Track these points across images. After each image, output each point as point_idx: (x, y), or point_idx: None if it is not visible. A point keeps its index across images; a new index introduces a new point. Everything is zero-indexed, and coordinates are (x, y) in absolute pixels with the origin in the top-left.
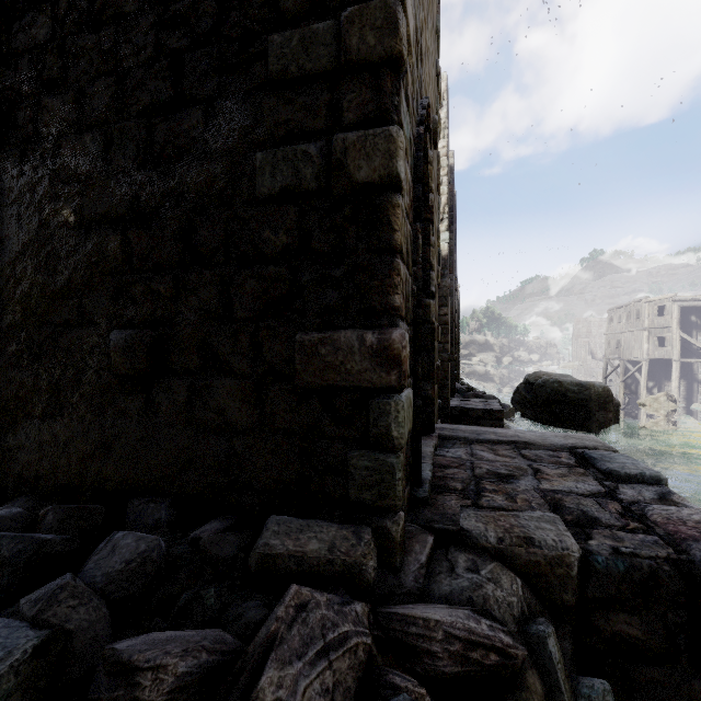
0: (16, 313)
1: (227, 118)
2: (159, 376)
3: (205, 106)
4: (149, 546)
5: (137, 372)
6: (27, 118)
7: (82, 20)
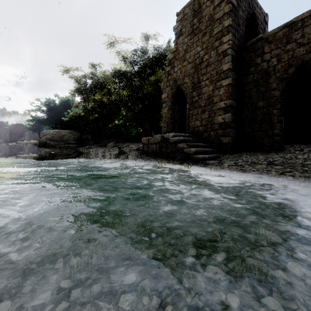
0: None
1: None
2: None
3: None
4: None
5: None
6: None
7: None
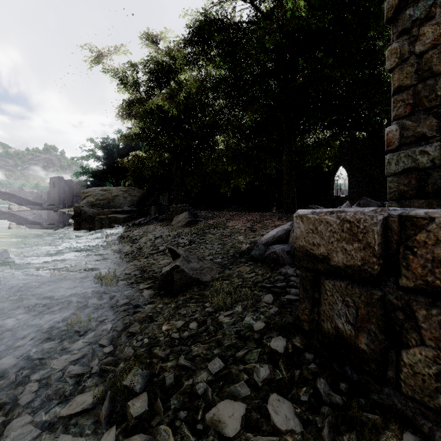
0: None
1: None
2: None
3: None
4: None
5: None
6: None
7: None
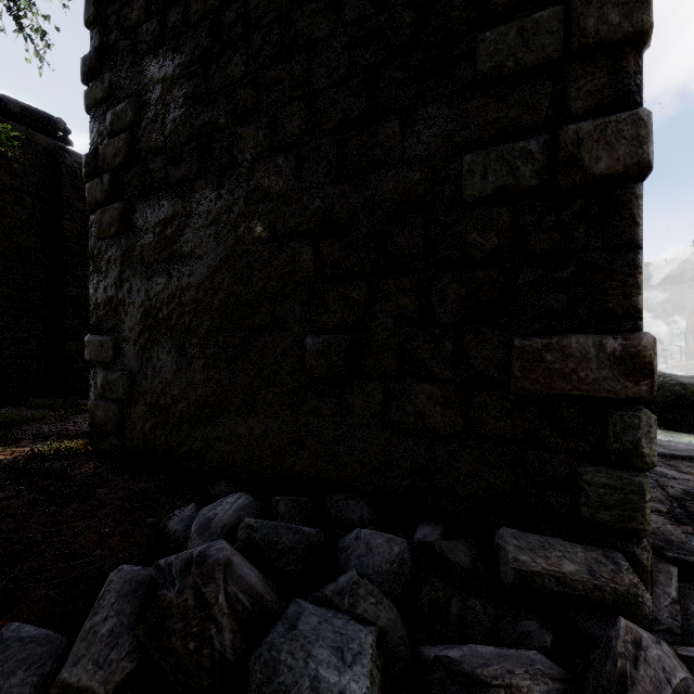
0: (214, 320)
1: (427, 125)
2: (352, 378)
3: (402, 116)
4: (400, 548)
5: (333, 375)
6: (224, 148)
7: (275, 52)
